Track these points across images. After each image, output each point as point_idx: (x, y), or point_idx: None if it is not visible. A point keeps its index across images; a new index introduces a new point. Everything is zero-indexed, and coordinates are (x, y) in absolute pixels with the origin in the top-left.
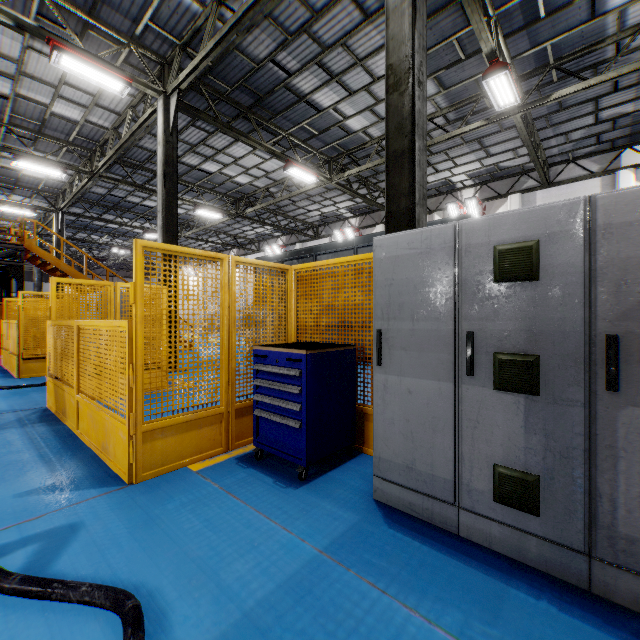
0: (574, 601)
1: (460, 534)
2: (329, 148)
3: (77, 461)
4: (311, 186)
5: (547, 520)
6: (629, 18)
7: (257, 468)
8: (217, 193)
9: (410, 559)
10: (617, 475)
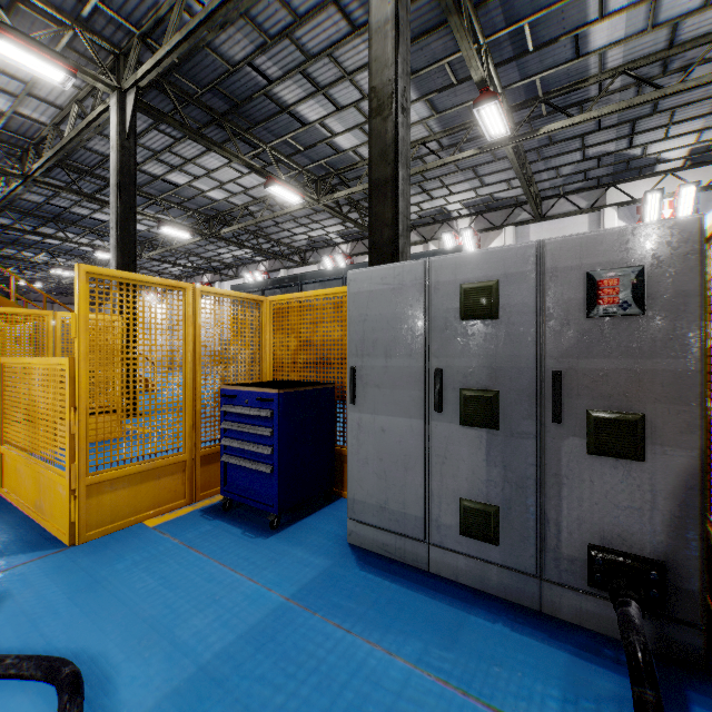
0: (526, 621)
1: (430, 570)
2: (316, 166)
3: (3, 524)
4: (296, 207)
5: (505, 548)
6: (610, 60)
7: (224, 519)
8: (186, 209)
9: (379, 598)
10: (562, 501)
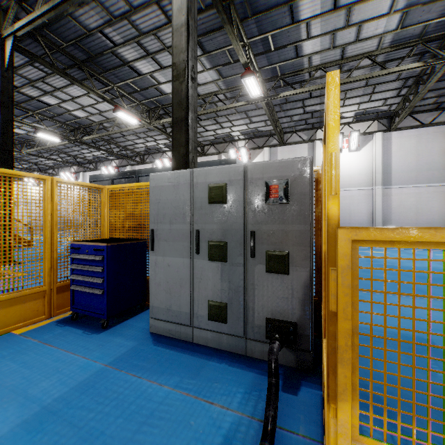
0: (237, 361)
1: (194, 341)
2: (149, 101)
3: None
4: (136, 126)
5: (230, 324)
6: (314, 61)
7: (72, 325)
8: (57, 121)
9: (161, 359)
10: (255, 297)
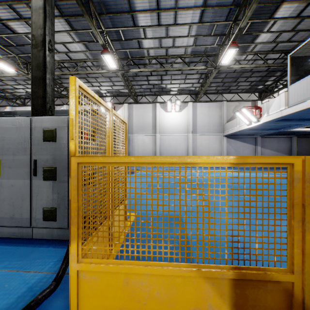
0: (61, 244)
1: (33, 237)
2: (26, 56)
3: None
4: (14, 74)
5: (58, 221)
6: (150, 53)
7: None
8: None
9: None
10: None
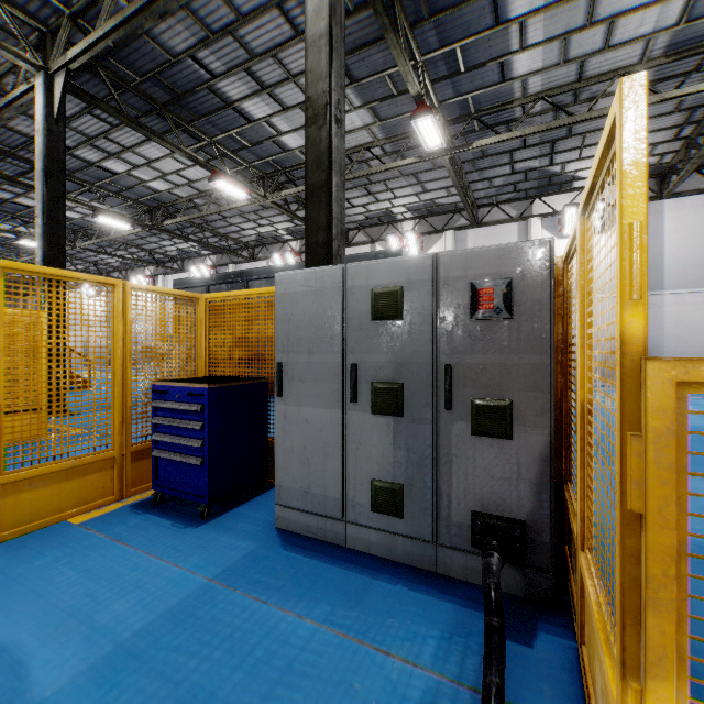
0: (423, 581)
1: (347, 546)
2: (263, 163)
3: None
4: (243, 202)
5: (408, 520)
6: (531, 86)
7: (155, 513)
8: (125, 198)
9: (297, 573)
10: (452, 476)
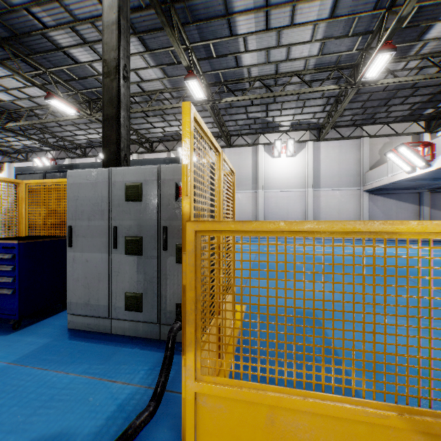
0: (150, 345)
1: (112, 332)
2: (89, 91)
3: None
4: (74, 116)
5: (145, 313)
6: (252, 72)
7: None
8: None
9: (74, 351)
10: (167, 286)
